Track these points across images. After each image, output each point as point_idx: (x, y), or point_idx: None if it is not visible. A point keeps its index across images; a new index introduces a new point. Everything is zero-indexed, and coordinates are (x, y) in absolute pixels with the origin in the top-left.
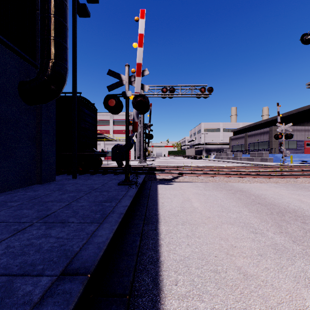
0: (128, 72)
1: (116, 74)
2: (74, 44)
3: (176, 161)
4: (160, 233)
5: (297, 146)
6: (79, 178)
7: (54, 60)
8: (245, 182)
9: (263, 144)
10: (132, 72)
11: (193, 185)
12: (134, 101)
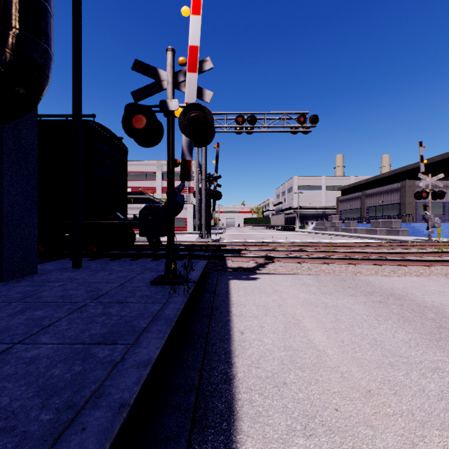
0: (172, 63)
1: (148, 69)
2: (76, 22)
3: (257, 234)
4: None
5: (444, 210)
6: (86, 267)
7: (16, 30)
8: (389, 274)
9: (390, 207)
10: (180, 64)
11: (296, 281)
12: (184, 118)
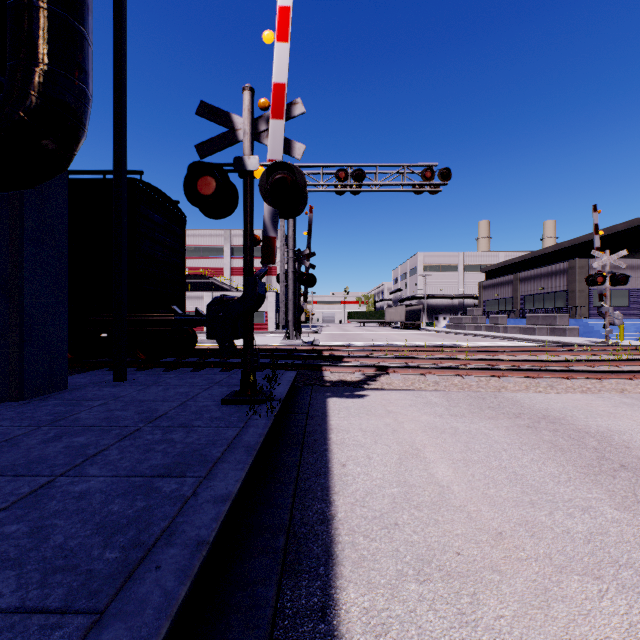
0: (251, 107)
1: (218, 114)
2: (118, 47)
3: (366, 334)
4: (340, 636)
5: (630, 301)
6: (132, 381)
7: (45, 66)
8: (545, 390)
9: (554, 297)
10: (261, 108)
11: (418, 399)
12: (267, 181)
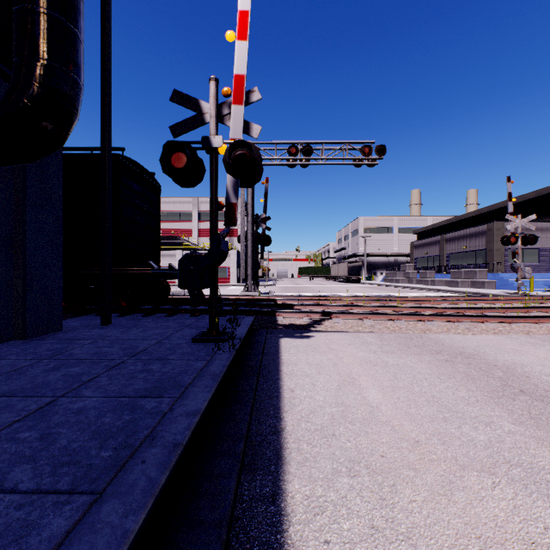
0: (216, 94)
1: (189, 101)
2: (104, 44)
3: (314, 287)
4: (286, 514)
5: (539, 258)
6: (116, 324)
7: (45, 61)
8: (463, 332)
9: (475, 254)
10: (224, 95)
11: (356, 339)
12: (229, 157)
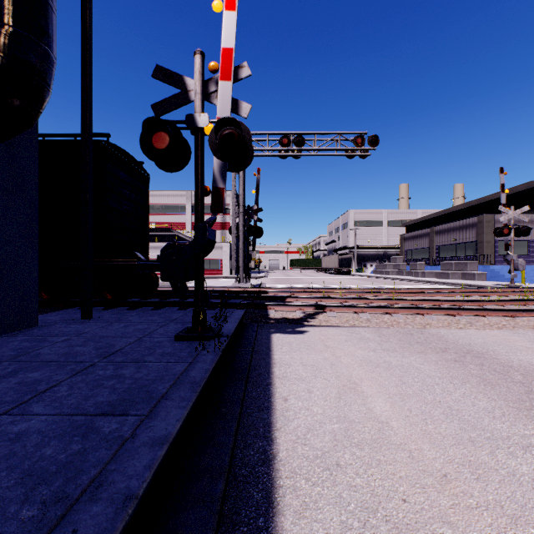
0: (201, 69)
1: (172, 77)
2: (85, 21)
3: (305, 278)
4: None
5: (529, 250)
6: (98, 318)
7: (9, 27)
8: (465, 327)
9: (464, 246)
10: (211, 71)
11: (353, 335)
12: (215, 136)
